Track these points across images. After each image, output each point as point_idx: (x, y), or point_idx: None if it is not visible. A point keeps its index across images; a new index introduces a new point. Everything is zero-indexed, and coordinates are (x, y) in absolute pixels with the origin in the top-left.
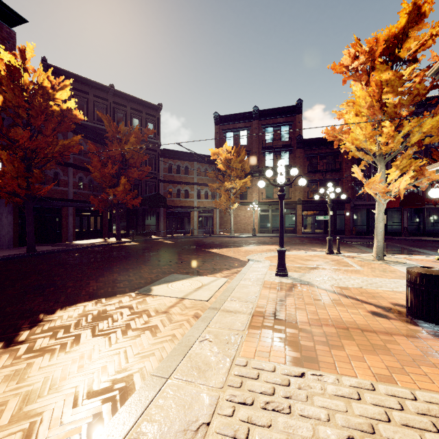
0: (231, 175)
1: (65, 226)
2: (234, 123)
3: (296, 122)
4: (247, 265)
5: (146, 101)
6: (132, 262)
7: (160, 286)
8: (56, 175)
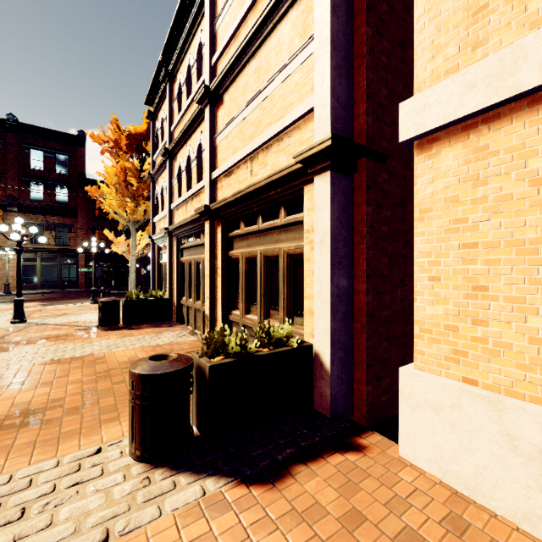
0: None
1: None
2: None
3: (78, 155)
4: None
5: None
6: None
7: None
8: None
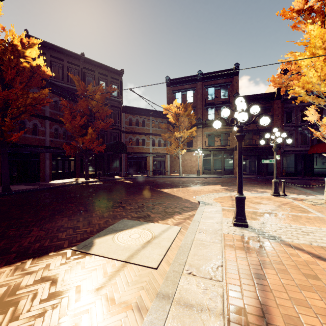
0: (180, 126)
1: (43, 168)
2: (182, 84)
3: (234, 82)
4: (199, 210)
5: (111, 67)
6: (88, 203)
7: (104, 238)
8: (35, 126)
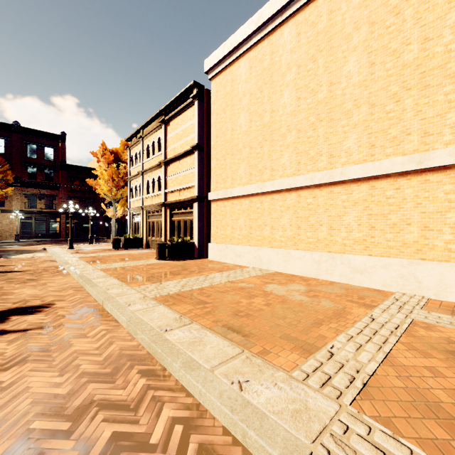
0: None
1: None
2: None
3: (61, 148)
4: (49, 249)
5: None
6: None
7: (10, 257)
8: None
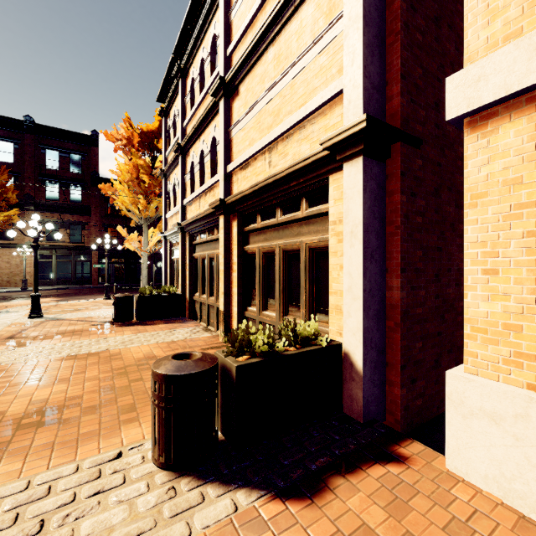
0: None
1: None
2: None
3: (91, 155)
4: None
5: None
6: None
7: None
8: None
